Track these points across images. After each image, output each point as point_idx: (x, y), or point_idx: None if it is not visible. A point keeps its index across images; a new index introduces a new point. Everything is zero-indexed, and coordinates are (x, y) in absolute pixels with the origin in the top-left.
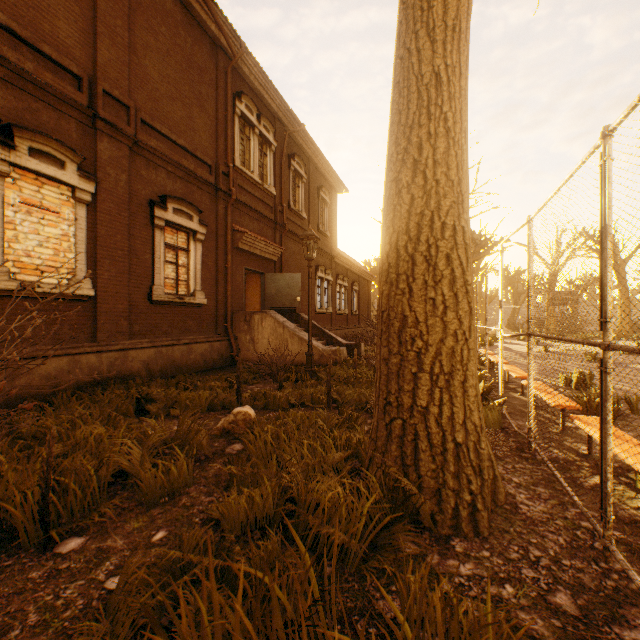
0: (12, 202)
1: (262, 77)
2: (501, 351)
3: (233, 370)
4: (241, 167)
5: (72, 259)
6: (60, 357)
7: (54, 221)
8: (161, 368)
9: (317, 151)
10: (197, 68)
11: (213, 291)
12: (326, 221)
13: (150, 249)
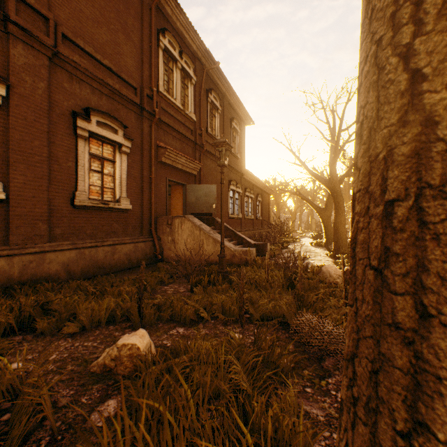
0: None
1: (183, 18)
2: None
3: (155, 268)
4: (164, 93)
5: None
6: None
7: None
8: (82, 268)
9: (230, 88)
10: (123, 0)
11: (138, 198)
12: (237, 146)
13: (73, 157)
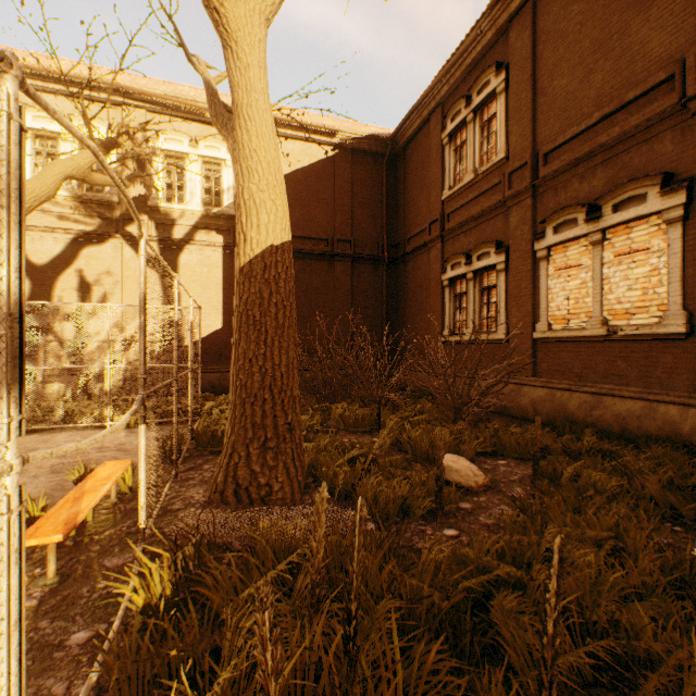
0: (608, 260)
1: None
2: (16, 568)
3: None
4: None
5: (664, 293)
6: (635, 400)
7: (645, 259)
8: None
9: None
10: None
11: None
12: None
13: None
